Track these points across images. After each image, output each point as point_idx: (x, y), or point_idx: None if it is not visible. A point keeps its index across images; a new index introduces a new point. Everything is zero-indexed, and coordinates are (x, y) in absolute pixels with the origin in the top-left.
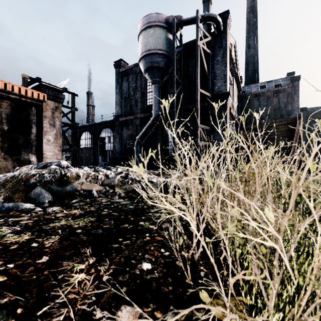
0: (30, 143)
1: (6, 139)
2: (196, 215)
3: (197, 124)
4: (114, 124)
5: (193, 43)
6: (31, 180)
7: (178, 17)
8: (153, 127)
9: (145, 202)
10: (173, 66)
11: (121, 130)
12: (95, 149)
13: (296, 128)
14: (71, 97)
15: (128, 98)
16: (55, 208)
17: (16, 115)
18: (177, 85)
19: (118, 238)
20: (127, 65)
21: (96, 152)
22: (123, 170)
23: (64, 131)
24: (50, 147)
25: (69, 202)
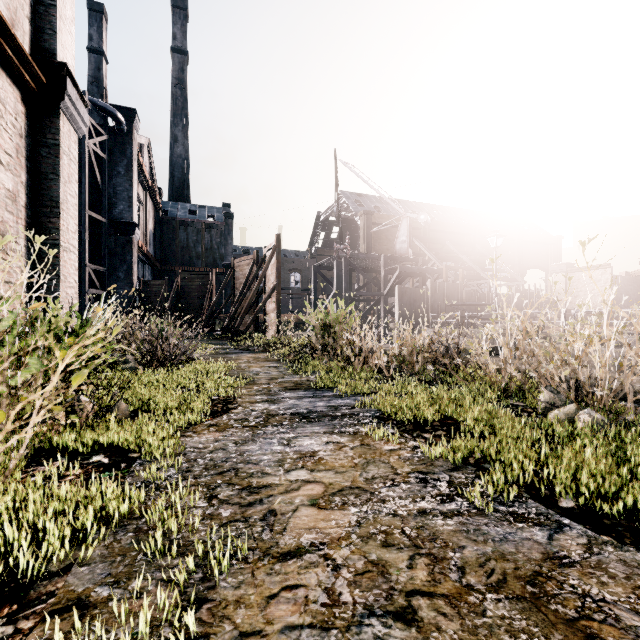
0: None
1: None
2: None
3: (85, 262)
4: None
5: None
6: None
7: None
8: None
9: None
10: None
11: None
12: None
13: (209, 284)
14: None
15: None
16: None
17: None
18: None
19: None
20: None
21: None
22: None
23: None
24: None
25: None
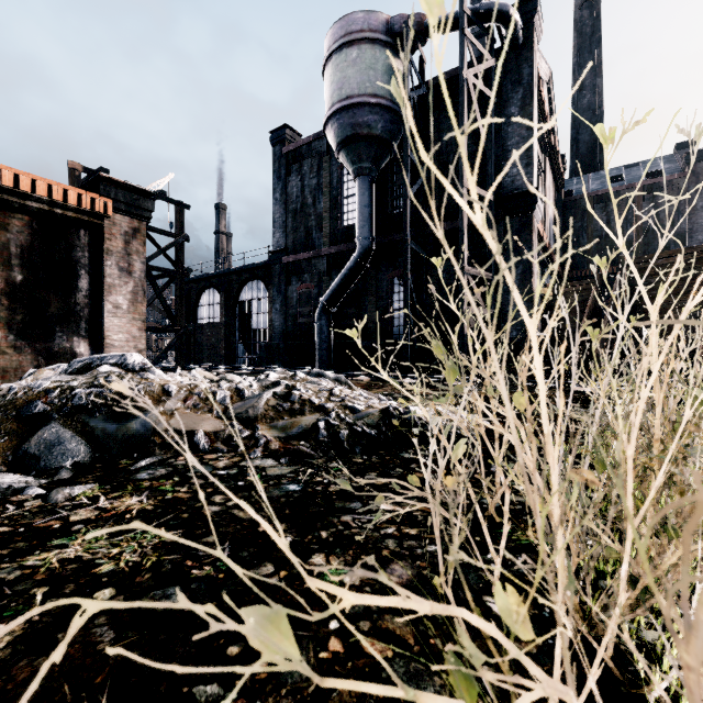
0: (75, 313)
1: (20, 304)
2: (494, 531)
3: (462, 265)
4: (271, 270)
5: (450, 79)
6: (38, 405)
7: (416, 17)
8: (358, 276)
9: (334, 470)
10: (403, 133)
11: (285, 284)
12: (230, 326)
13: None
14: (175, 210)
15: (302, 211)
16: (82, 488)
17: (42, 247)
18: (412, 178)
19: (226, 645)
20: (299, 138)
21: (231, 334)
22: (283, 377)
23: (162, 286)
24: (121, 322)
25: (131, 466)
